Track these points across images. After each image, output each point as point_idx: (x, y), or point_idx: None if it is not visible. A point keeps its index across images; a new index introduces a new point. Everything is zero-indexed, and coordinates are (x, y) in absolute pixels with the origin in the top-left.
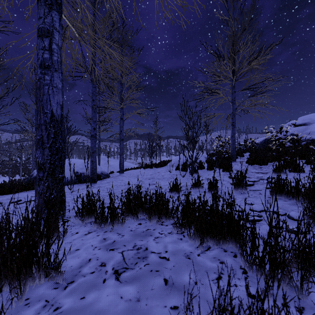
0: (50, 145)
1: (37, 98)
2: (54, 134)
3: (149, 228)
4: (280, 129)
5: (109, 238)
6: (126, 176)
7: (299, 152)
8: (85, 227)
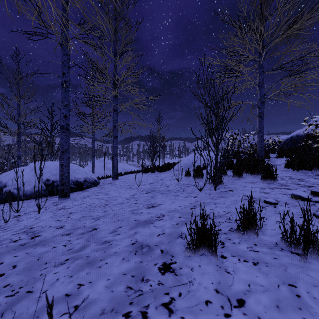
0: None
1: None
2: None
3: None
4: None
5: None
6: (117, 185)
7: None
8: None
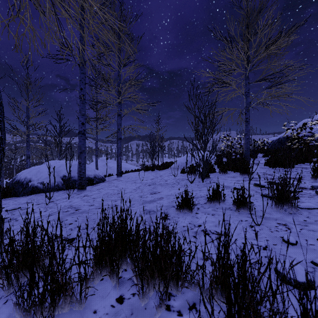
0: None
1: None
2: None
3: None
4: (303, 126)
5: None
6: (123, 180)
7: None
8: (3, 308)
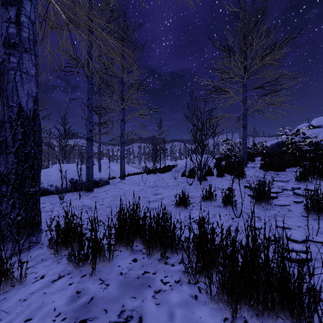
0: (16, 150)
1: (1, 87)
2: (22, 135)
3: (147, 269)
4: (296, 131)
5: (84, 292)
6: (127, 183)
7: (319, 156)
8: (58, 265)
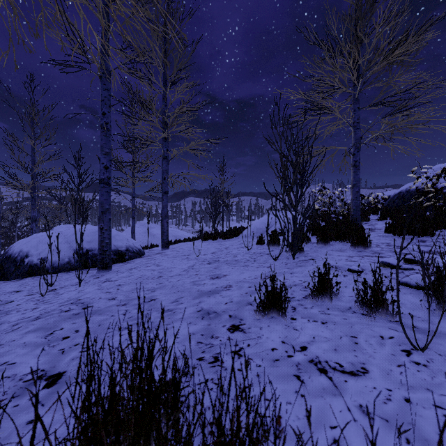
0: None
1: None
2: None
3: None
4: (442, 172)
5: None
6: (170, 255)
7: None
8: None
